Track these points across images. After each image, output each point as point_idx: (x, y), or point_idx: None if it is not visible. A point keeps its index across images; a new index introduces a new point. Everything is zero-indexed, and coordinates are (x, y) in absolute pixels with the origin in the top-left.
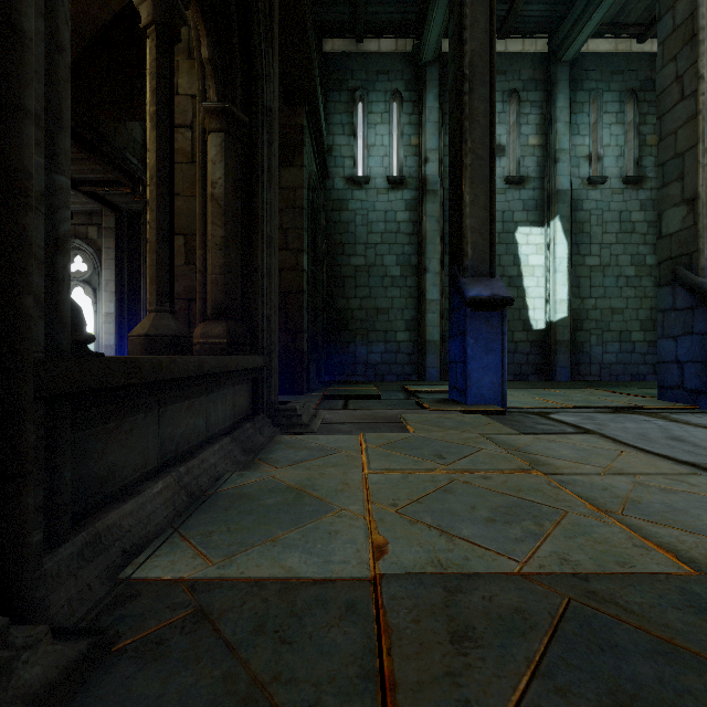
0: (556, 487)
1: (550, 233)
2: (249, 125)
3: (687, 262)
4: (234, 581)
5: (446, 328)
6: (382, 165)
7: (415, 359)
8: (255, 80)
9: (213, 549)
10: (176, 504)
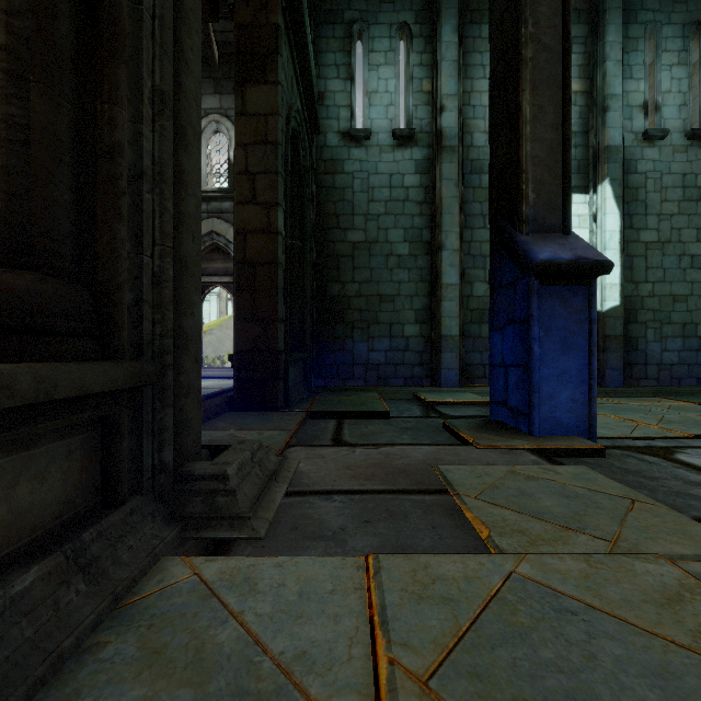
0: None
1: (597, 201)
2: None
3: None
4: None
5: (466, 320)
6: (386, 116)
7: (428, 359)
8: None
9: None
10: None
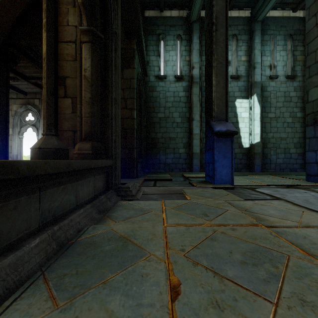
0: (276, 236)
1: (252, 102)
2: (104, 40)
3: None
4: None
5: (202, 147)
6: (172, 70)
7: (188, 161)
8: (107, 16)
9: (62, 291)
10: (47, 252)
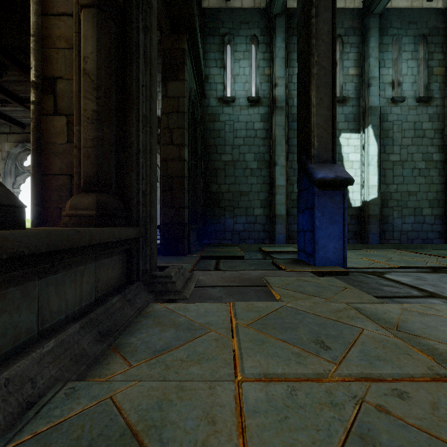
0: None
1: (365, 137)
2: (123, 7)
3: None
4: None
5: (290, 206)
6: (244, 89)
7: (268, 228)
8: None
9: None
10: None
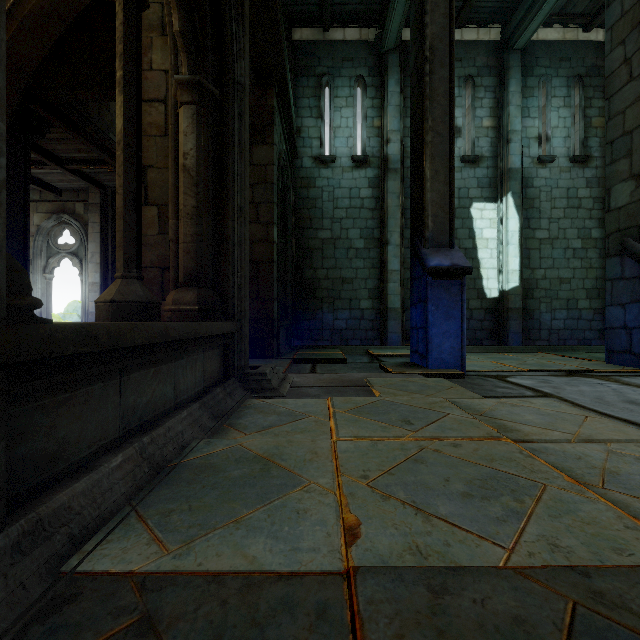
0: (528, 456)
1: (503, 208)
2: (220, 98)
3: (635, 234)
4: (190, 576)
5: (407, 296)
6: (347, 145)
7: (378, 325)
8: (226, 54)
9: (171, 533)
10: (136, 477)
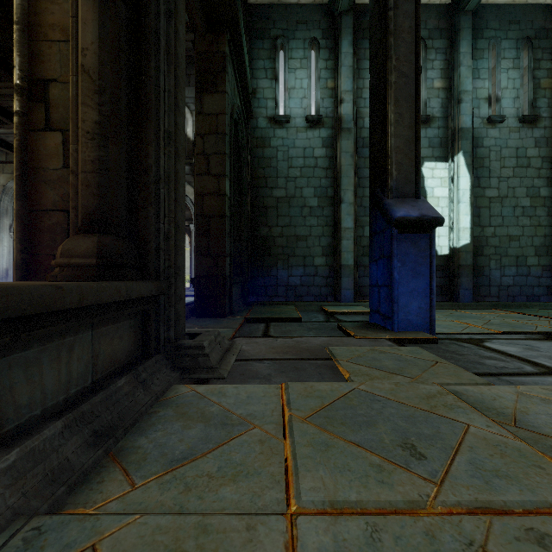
0: None
1: (454, 167)
2: None
3: None
4: None
5: (359, 254)
6: (301, 106)
7: (331, 282)
8: None
9: None
10: None
